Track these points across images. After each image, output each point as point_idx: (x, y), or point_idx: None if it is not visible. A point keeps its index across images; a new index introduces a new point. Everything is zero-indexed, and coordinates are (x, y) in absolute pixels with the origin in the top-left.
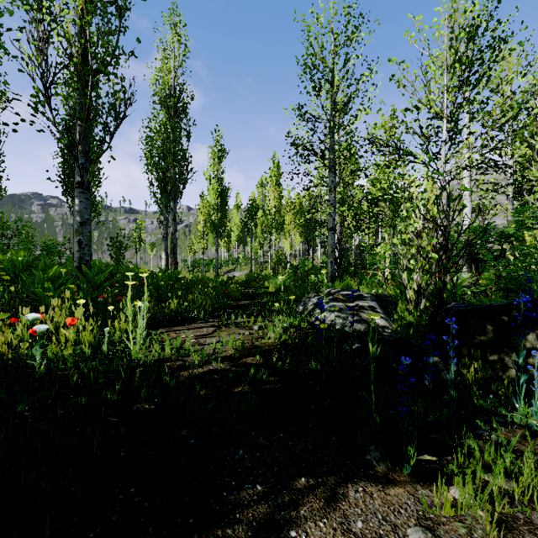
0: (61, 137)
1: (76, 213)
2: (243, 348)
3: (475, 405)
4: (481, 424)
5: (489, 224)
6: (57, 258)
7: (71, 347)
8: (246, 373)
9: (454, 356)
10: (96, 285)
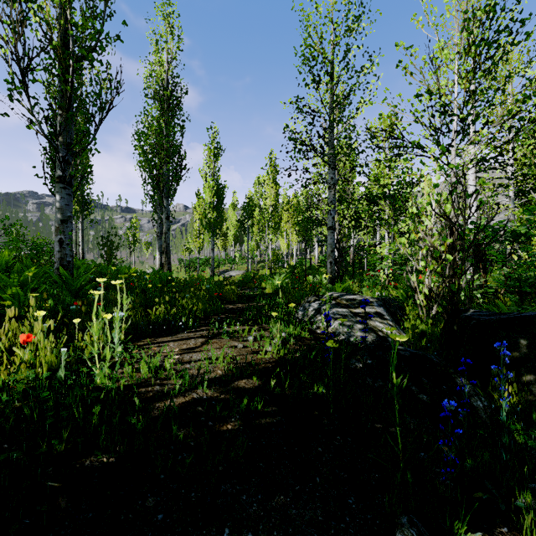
0: (40, 127)
1: (57, 210)
2: (235, 368)
3: (519, 444)
4: (533, 474)
5: (500, 222)
6: (47, 258)
7: (26, 370)
8: (238, 402)
9: (505, 390)
10: (75, 289)
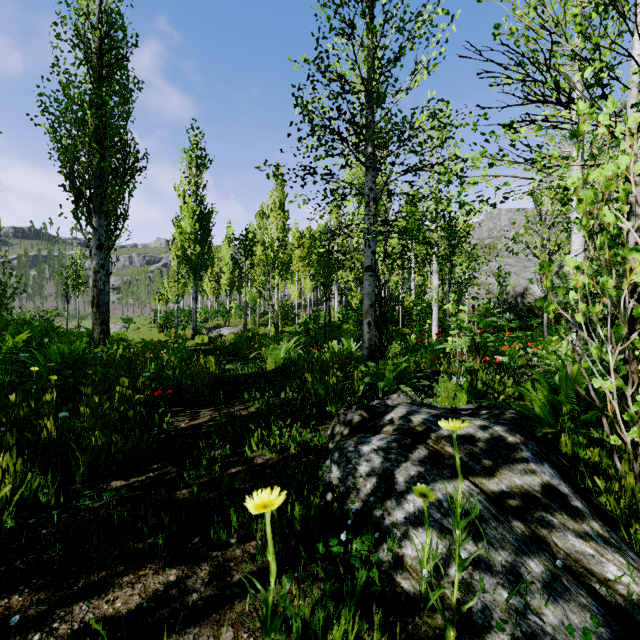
0: None
1: None
2: None
3: None
4: None
5: None
6: None
7: None
8: None
9: None
10: None
